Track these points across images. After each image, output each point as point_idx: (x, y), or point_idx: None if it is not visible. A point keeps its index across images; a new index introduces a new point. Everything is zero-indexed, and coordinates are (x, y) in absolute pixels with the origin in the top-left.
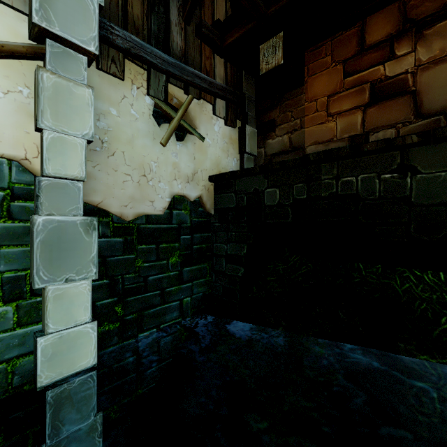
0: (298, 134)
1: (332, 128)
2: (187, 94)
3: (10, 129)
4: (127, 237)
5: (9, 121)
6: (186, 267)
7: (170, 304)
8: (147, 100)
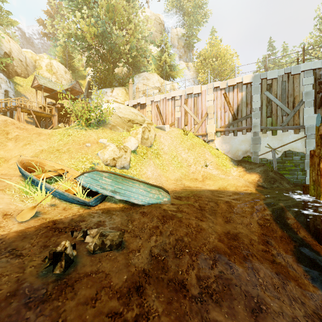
0: None
1: None
2: None
3: (301, 148)
4: None
5: (301, 147)
6: None
7: None
8: None
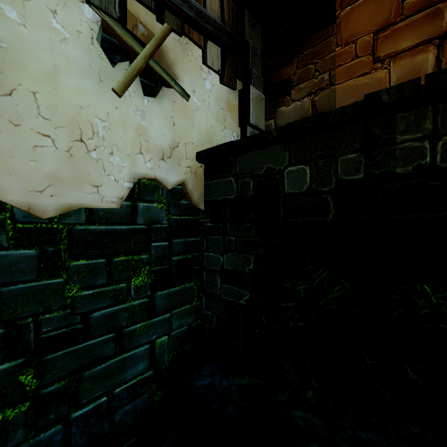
0: (326, 94)
1: (381, 79)
2: (161, 22)
3: None
4: (47, 248)
5: None
6: (161, 290)
7: (132, 352)
8: (87, 13)
